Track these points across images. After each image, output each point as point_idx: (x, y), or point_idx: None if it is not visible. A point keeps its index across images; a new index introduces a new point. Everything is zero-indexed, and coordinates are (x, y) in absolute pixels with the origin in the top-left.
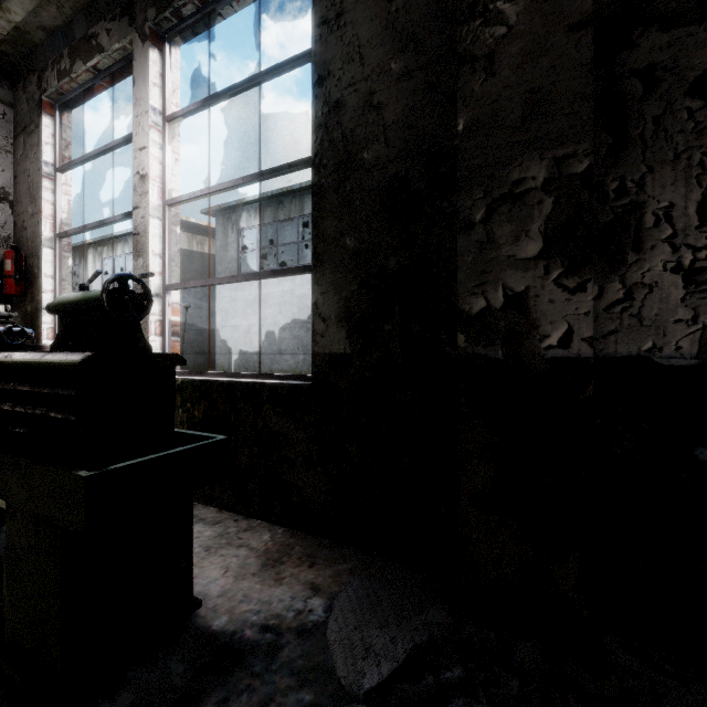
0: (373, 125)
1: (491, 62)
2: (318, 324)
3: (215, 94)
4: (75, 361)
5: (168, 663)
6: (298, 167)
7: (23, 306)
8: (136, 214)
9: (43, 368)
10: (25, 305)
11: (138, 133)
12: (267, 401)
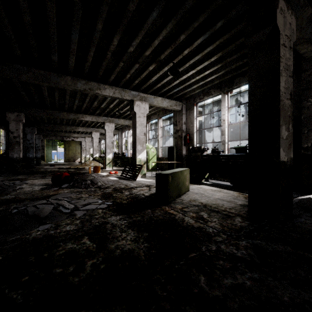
0: None
1: (308, 108)
2: None
3: (242, 104)
4: (245, 154)
5: None
6: None
7: (189, 145)
8: (222, 127)
9: (235, 155)
10: (189, 145)
11: (222, 111)
12: None
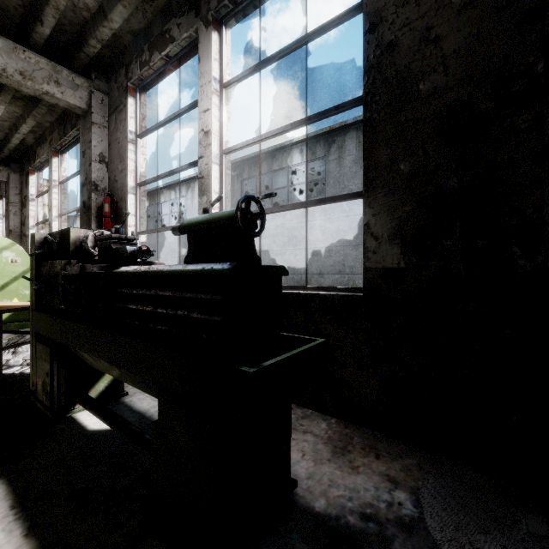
0: (430, 57)
1: None
2: (370, 242)
3: (266, 59)
4: (224, 270)
5: (291, 540)
6: (344, 108)
7: None
8: (201, 162)
9: (180, 277)
10: None
11: (203, 99)
12: (318, 309)
